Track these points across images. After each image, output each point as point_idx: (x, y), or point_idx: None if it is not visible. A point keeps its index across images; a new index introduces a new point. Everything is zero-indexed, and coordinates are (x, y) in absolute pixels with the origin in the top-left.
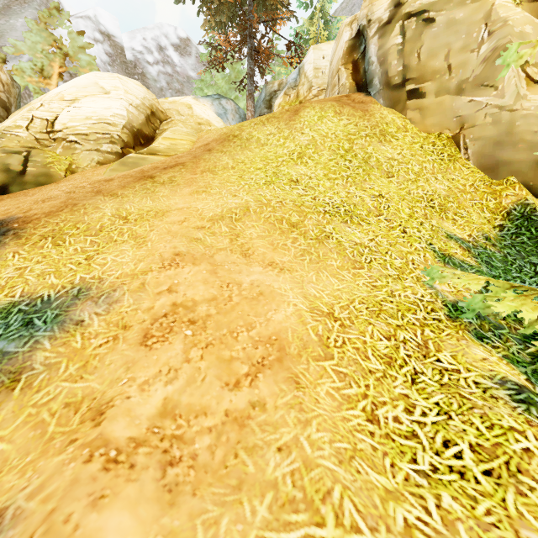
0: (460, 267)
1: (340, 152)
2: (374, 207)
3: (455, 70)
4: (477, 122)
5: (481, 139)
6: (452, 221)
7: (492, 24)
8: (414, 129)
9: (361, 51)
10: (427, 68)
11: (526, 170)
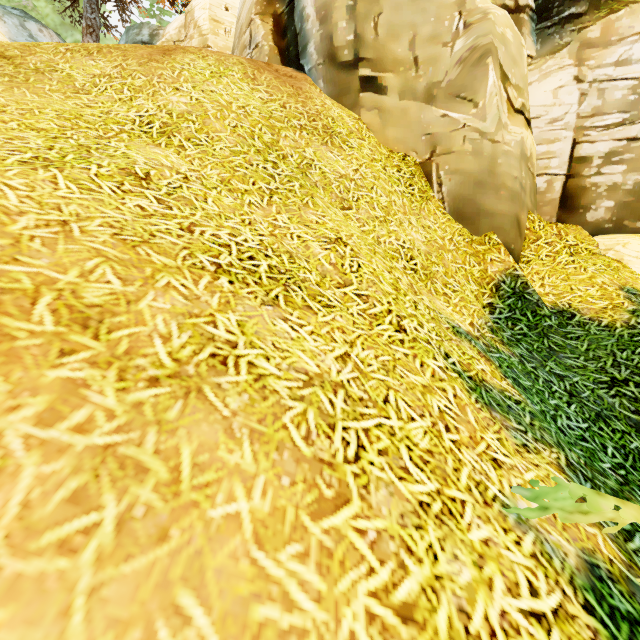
0: (510, 413)
1: (254, 143)
2: (331, 263)
3: (423, 65)
4: (453, 147)
5: (459, 174)
6: (445, 297)
7: (468, 14)
8: (371, 139)
9: (288, 1)
10: (387, 51)
11: (508, 227)
